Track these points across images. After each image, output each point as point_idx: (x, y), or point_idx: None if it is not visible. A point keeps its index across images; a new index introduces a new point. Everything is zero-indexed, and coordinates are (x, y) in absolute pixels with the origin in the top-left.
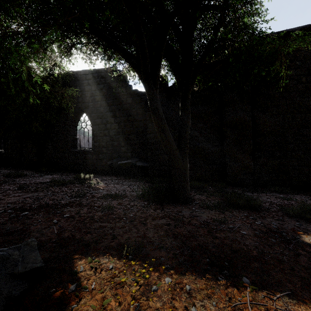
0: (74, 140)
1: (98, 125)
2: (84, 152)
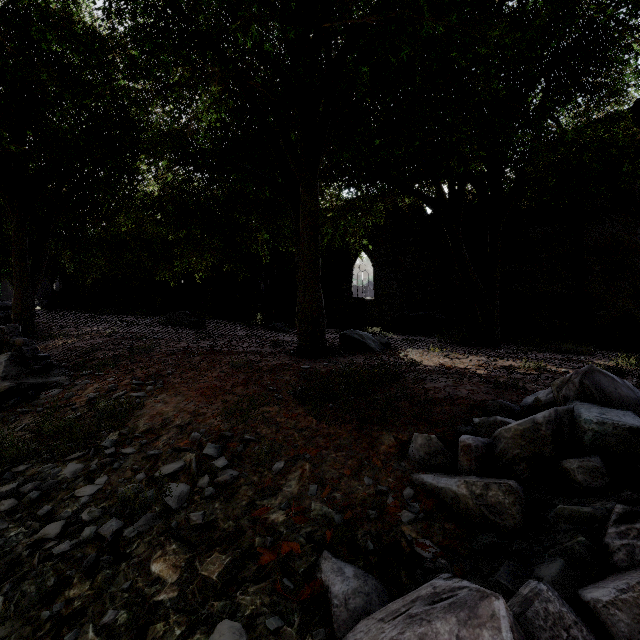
0: (350, 288)
1: (382, 266)
2: (363, 303)
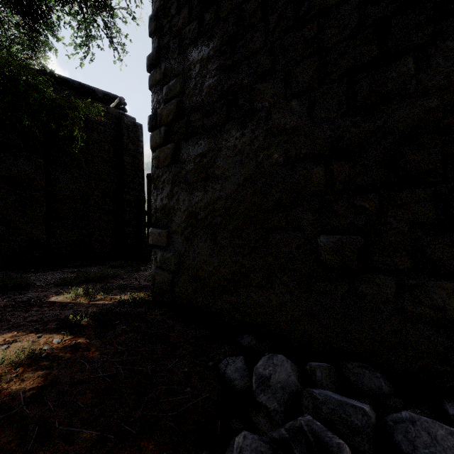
0: None
1: None
2: None
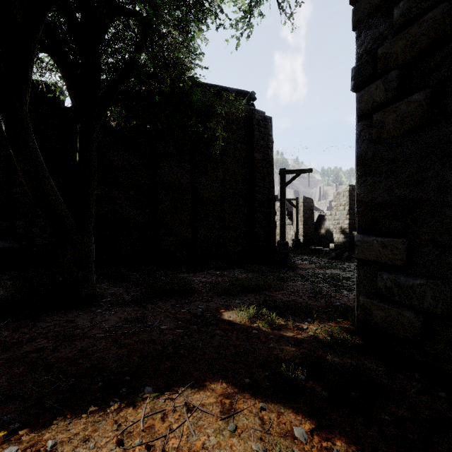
0: None
1: None
2: None
